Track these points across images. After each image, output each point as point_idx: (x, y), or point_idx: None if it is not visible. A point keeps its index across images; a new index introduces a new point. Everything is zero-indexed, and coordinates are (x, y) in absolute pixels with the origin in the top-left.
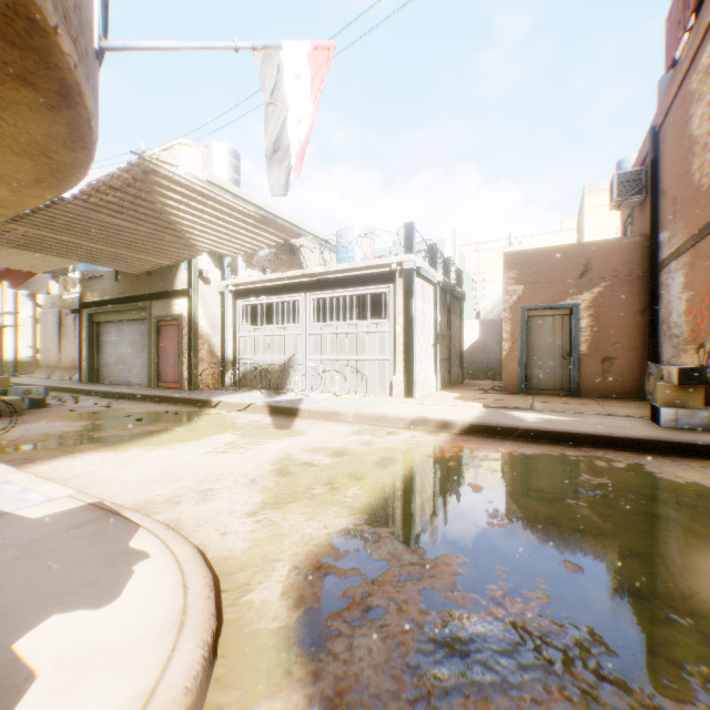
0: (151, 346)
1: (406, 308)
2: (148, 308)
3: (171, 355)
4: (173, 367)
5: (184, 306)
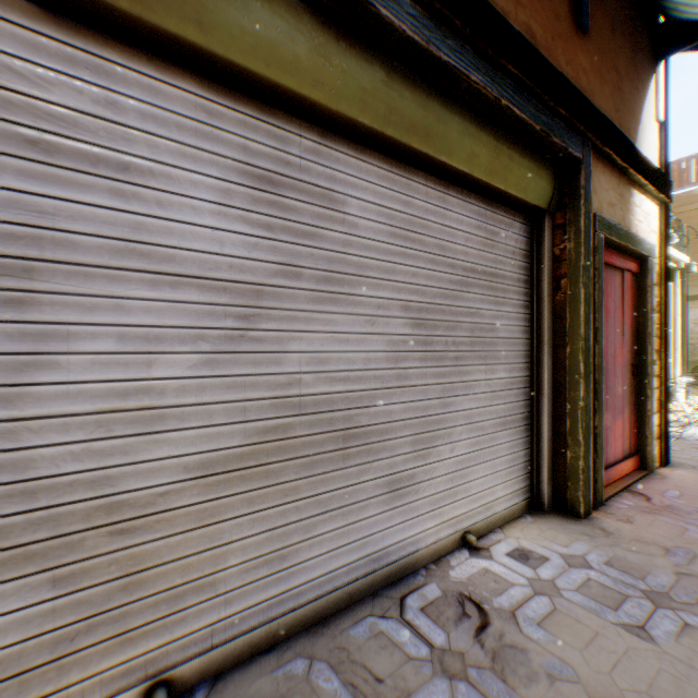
0: (587, 337)
1: (684, 311)
2: (584, 168)
3: (616, 370)
4: (621, 410)
5: (654, 225)
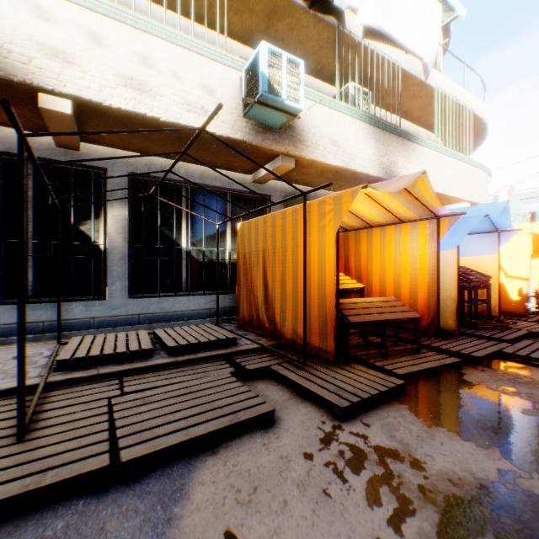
0: None
1: None
2: None
3: None
4: None
5: None
